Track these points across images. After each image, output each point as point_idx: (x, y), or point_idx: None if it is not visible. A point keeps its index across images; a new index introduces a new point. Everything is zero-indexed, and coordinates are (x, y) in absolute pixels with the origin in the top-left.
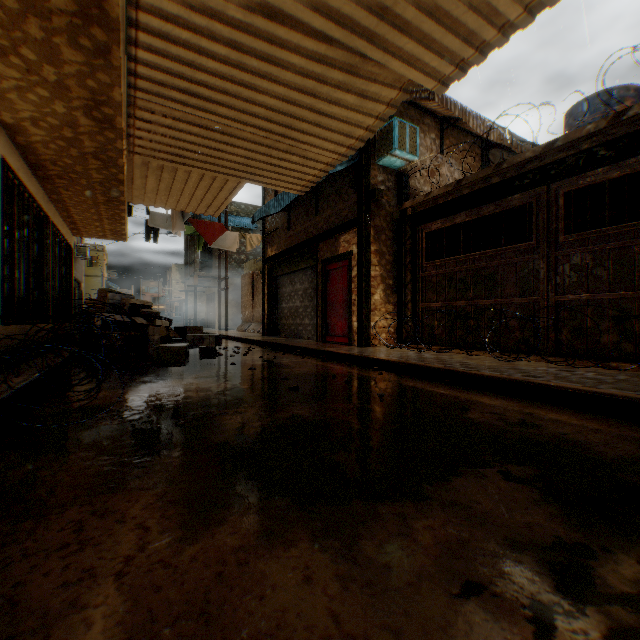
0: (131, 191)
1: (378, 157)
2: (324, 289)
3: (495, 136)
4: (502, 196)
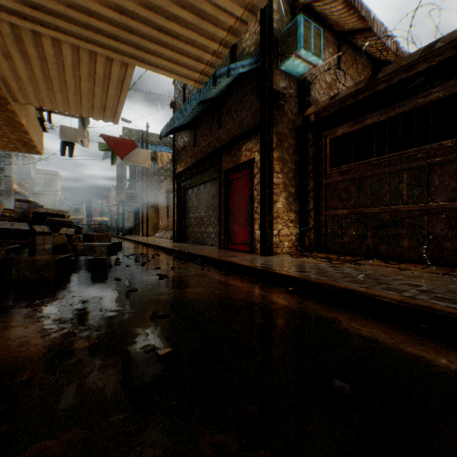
0: (9, 83)
1: (281, 61)
2: (226, 198)
3: (394, 47)
4: (431, 85)
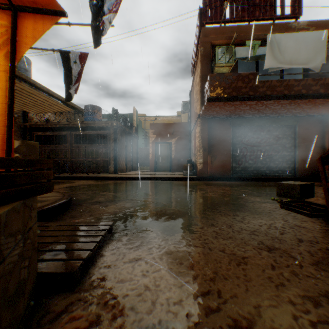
0: None
1: None
2: None
3: None
4: (60, 131)
